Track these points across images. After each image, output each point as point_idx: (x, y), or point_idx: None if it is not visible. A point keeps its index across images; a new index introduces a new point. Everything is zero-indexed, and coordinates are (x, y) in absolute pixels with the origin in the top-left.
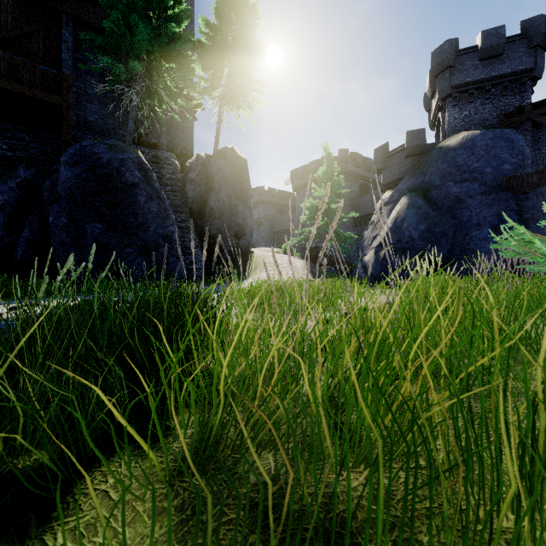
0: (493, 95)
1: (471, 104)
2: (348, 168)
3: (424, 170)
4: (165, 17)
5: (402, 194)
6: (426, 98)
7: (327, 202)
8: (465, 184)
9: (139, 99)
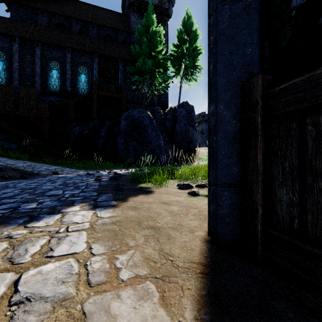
0: None
1: None
2: None
3: None
4: (157, 51)
5: None
6: None
7: None
8: None
9: (147, 88)
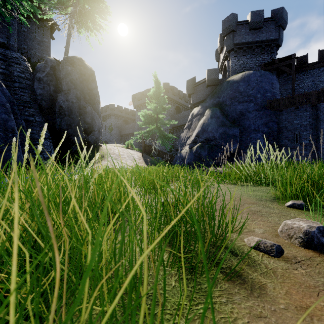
0: (256, 53)
1: (244, 57)
2: (169, 95)
3: (219, 94)
4: None
5: (205, 109)
6: (217, 53)
7: (156, 112)
8: (245, 104)
9: None
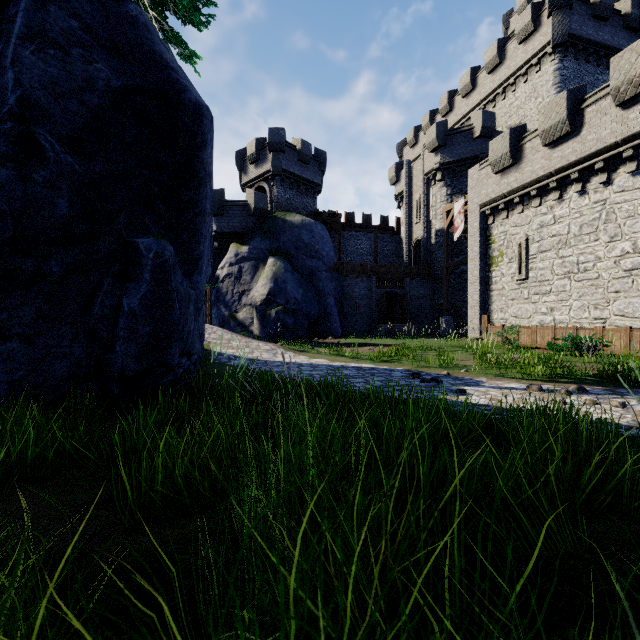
0: (302, 191)
1: (291, 190)
2: None
3: (276, 236)
4: None
5: (263, 253)
6: (239, 157)
7: None
8: (314, 260)
9: None
